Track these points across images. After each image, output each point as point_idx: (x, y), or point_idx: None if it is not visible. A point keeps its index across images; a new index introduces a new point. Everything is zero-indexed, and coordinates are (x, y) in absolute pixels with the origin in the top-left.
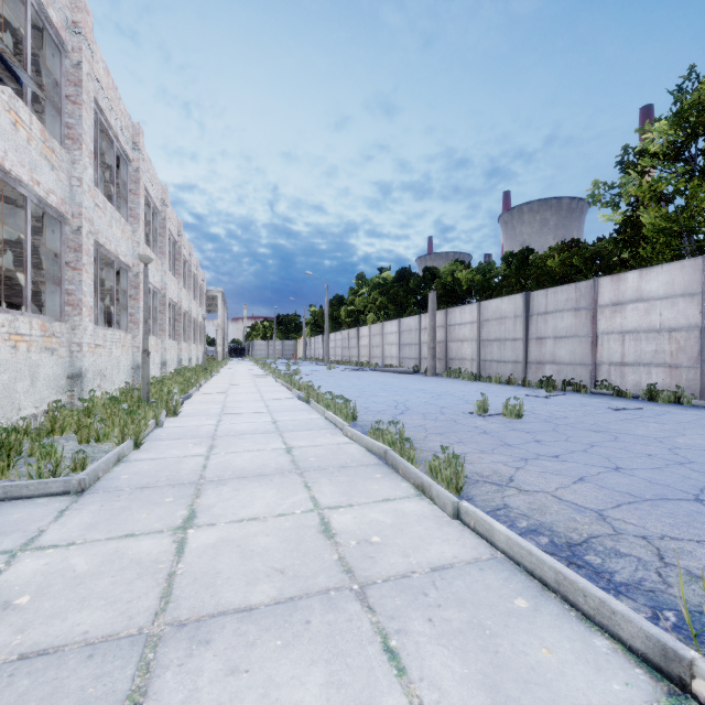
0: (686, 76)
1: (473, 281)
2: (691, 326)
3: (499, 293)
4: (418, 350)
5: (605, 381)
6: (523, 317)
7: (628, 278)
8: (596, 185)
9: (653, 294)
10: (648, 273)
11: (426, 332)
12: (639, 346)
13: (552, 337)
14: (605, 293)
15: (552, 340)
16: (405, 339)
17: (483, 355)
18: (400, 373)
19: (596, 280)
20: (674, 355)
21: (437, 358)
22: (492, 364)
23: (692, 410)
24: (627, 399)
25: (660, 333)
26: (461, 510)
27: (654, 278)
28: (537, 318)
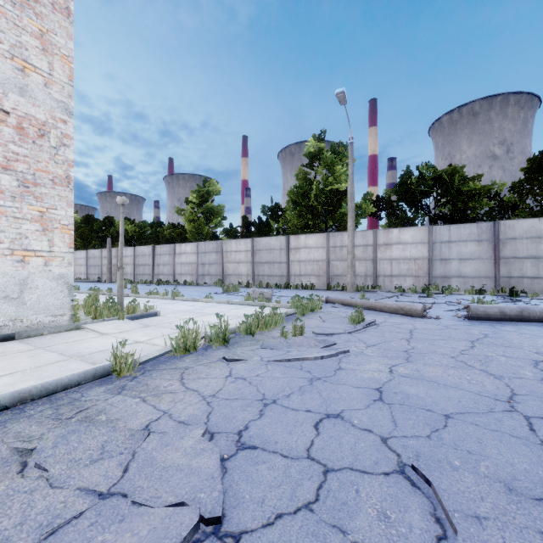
0: (205, 179)
1: (135, 231)
2: (195, 262)
3: (147, 241)
4: (100, 269)
5: (176, 280)
6: (152, 256)
7: (183, 245)
8: (178, 208)
9: (188, 252)
10: (187, 245)
11: (106, 259)
12: (185, 268)
13: (162, 264)
14: (177, 249)
15: (162, 266)
16: (92, 263)
17: (136, 271)
18: (89, 282)
19: (175, 244)
20: (192, 271)
21: (113, 273)
22: (140, 275)
23: (190, 286)
24: (180, 285)
25: (189, 264)
26: (111, 294)
27: (188, 247)
28: (157, 256)
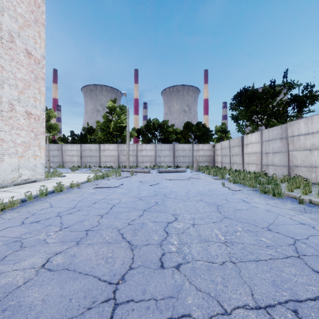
0: (46, 107)
1: None
2: None
3: None
4: None
5: None
6: None
7: None
8: None
9: None
10: None
11: None
12: None
13: None
14: None
15: None
16: None
17: None
18: None
19: None
20: None
21: None
22: None
23: None
24: None
25: None
26: None
27: None
28: None
